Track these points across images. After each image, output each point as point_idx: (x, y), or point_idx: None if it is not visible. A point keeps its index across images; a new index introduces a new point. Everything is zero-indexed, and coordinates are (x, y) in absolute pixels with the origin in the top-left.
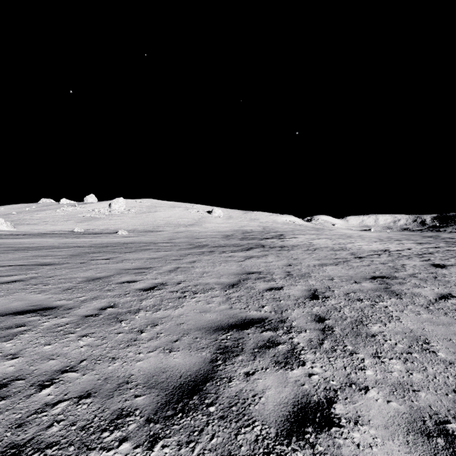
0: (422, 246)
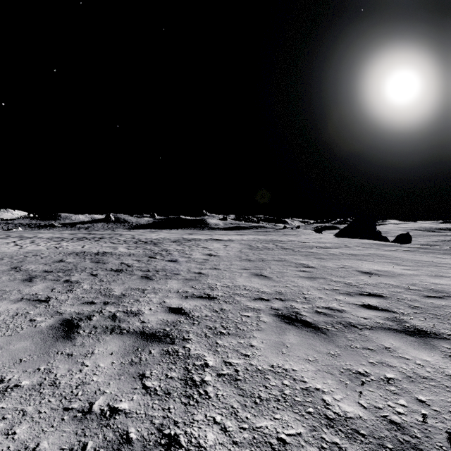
0: (12, 239)
